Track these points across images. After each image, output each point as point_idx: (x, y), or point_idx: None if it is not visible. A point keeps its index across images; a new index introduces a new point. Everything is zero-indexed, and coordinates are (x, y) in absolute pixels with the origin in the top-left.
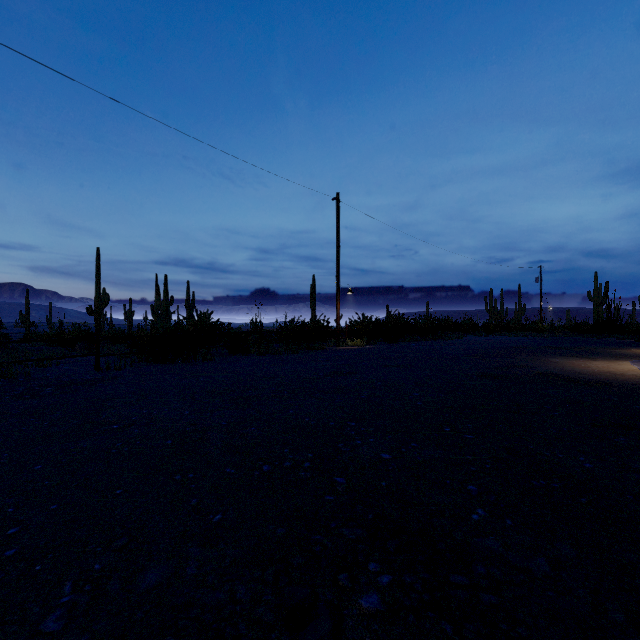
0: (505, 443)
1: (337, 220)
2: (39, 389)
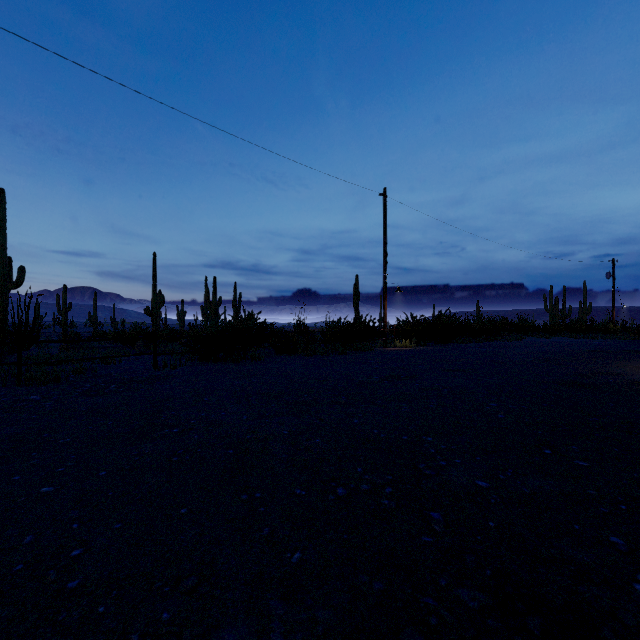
0: (634, 475)
1: (384, 216)
2: (104, 386)
